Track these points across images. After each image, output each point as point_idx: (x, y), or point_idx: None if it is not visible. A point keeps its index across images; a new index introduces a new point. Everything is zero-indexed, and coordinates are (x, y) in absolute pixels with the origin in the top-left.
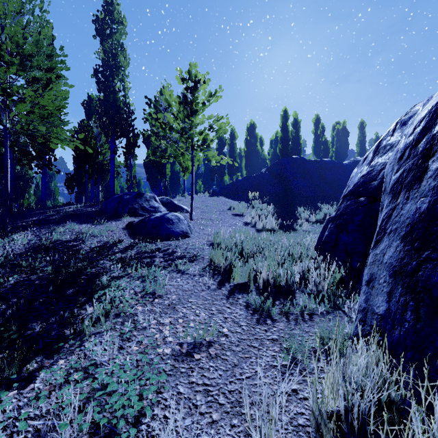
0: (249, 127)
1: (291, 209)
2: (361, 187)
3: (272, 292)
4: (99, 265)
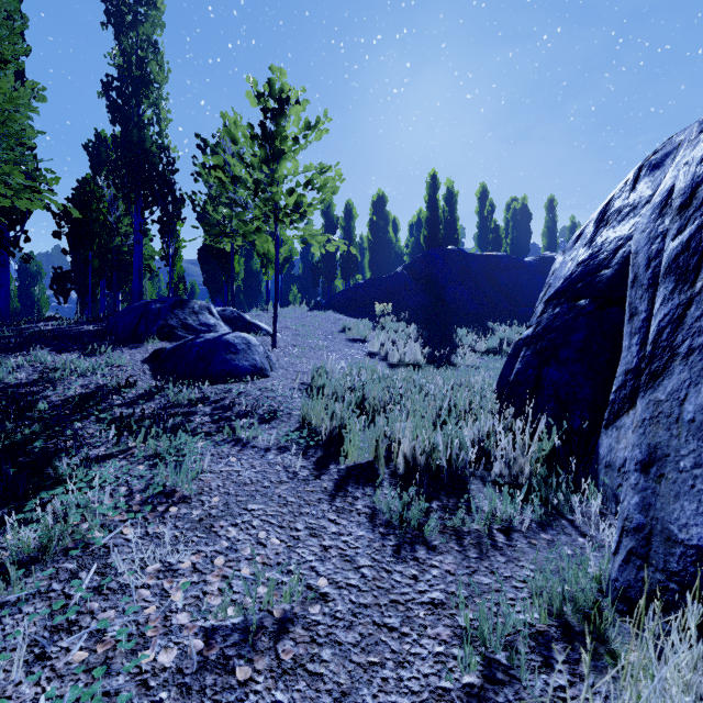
0: (376, 201)
1: (445, 331)
2: (579, 282)
3: (423, 482)
4: (67, 433)
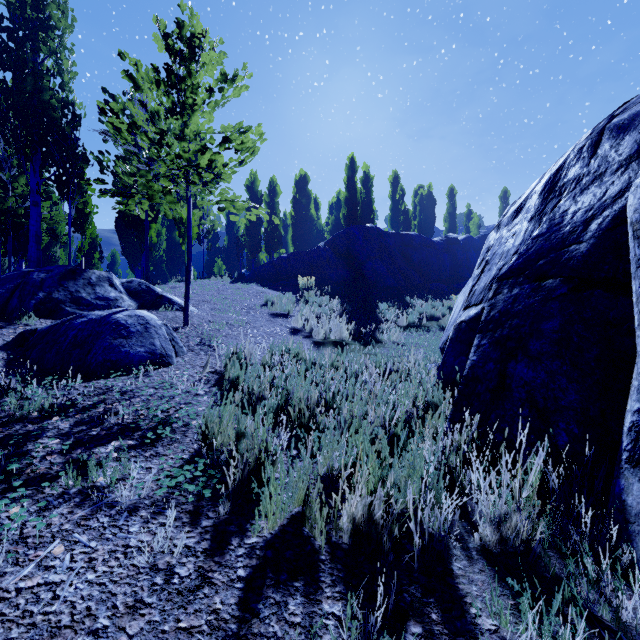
0: (298, 180)
1: (368, 306)
2: (540, 259)
3: (382, 568)
4: None
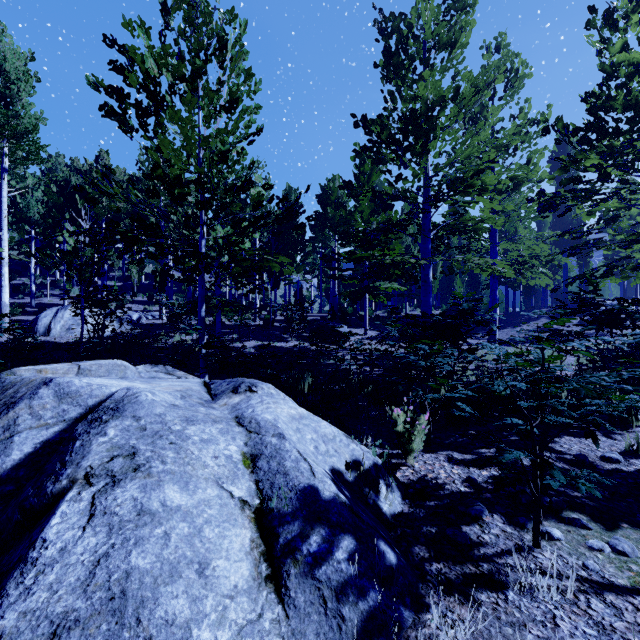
0: None
1: None
2: None
3: None
4: None
